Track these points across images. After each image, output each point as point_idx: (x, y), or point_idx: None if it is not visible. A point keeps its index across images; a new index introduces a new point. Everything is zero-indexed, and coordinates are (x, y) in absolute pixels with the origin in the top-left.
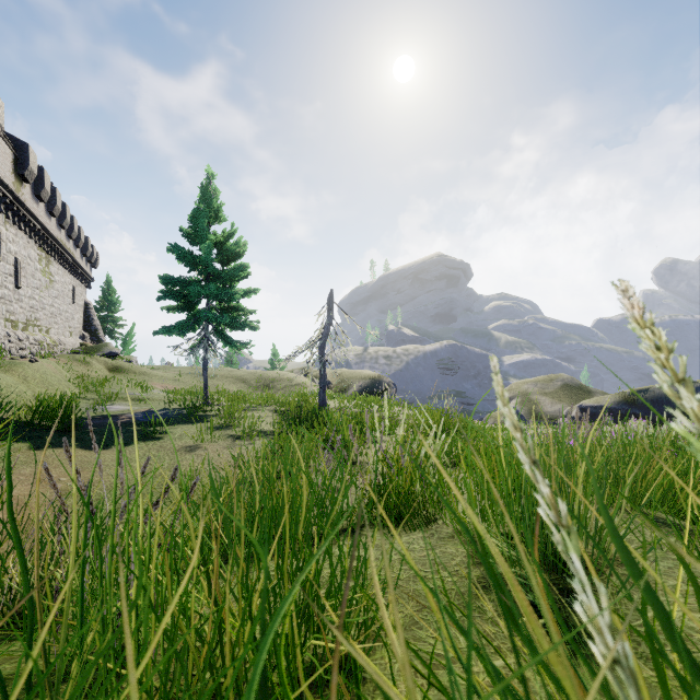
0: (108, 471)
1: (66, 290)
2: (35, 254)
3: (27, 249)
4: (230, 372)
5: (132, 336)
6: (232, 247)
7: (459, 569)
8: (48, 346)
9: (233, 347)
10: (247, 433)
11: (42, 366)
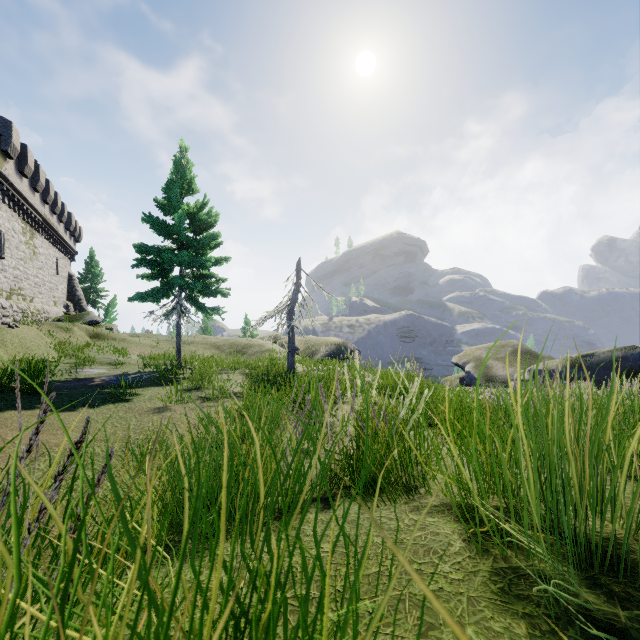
0: (70, 434)
1: (50, 262)
2: (19, 227)
3: (11, 222)
4: (205, 339)
5: (114, 306)
6: (204, 217)
7: (462, 559)
8: (32, 314)
9: (205, 313)
10: (217, 395)
11: (21, 332)
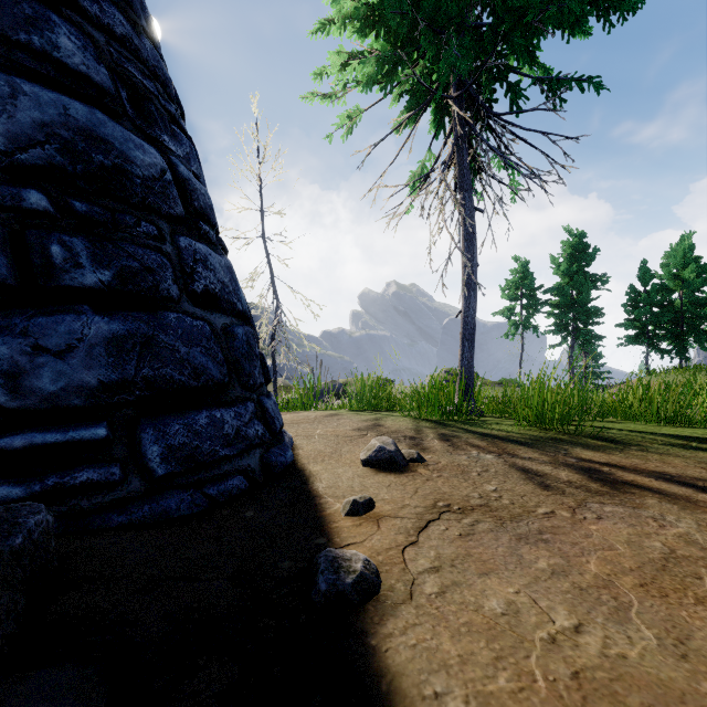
0: None
1: None
2: None
3: None
4: None
5: None
6: None
7: None
8: None
9: None
10: None
11: None
